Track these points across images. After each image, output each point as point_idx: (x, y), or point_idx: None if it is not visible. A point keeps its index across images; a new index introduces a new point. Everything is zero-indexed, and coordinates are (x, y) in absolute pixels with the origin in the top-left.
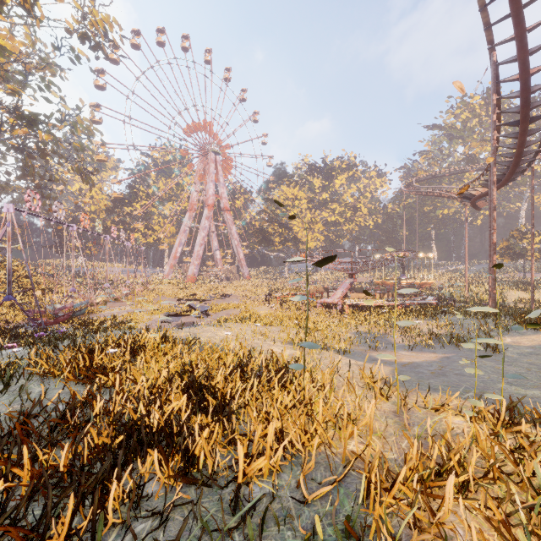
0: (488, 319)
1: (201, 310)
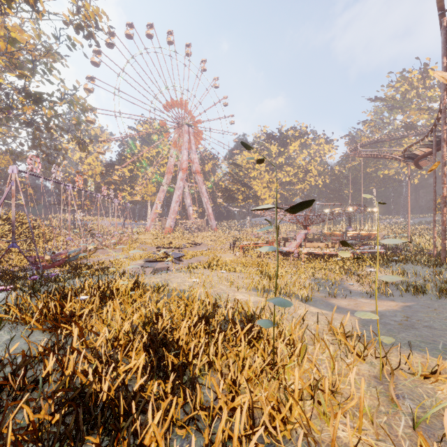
0: (439, 267)
1: (175, 257)
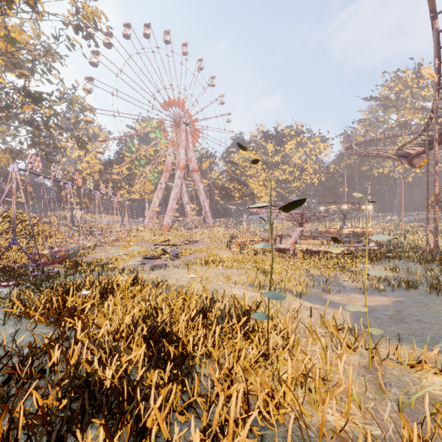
0: (431, 264)
1: (173, 254)
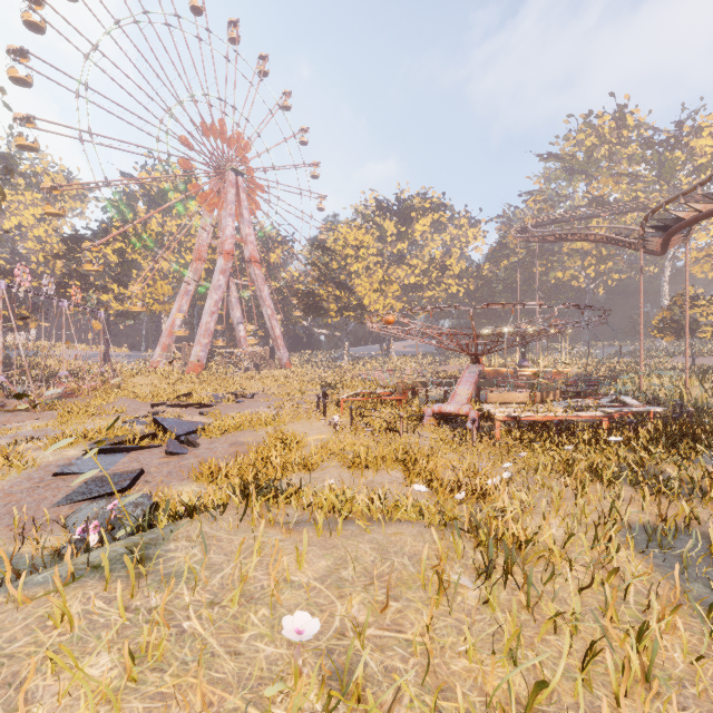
0: None
1: (180, 433)
